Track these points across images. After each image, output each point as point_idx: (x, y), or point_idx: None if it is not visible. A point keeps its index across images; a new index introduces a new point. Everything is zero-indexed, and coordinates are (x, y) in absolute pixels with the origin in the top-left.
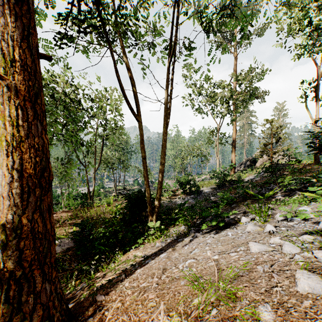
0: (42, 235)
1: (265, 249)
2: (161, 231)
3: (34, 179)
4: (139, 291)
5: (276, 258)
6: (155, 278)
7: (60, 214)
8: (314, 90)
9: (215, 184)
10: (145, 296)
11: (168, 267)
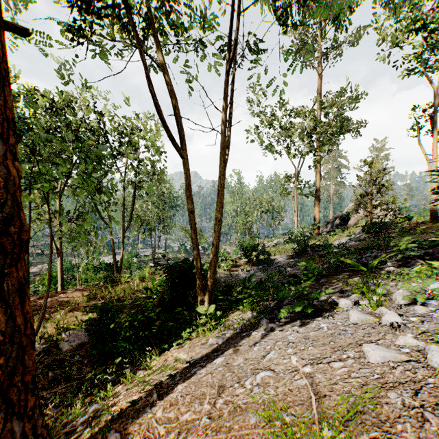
0: (5, 337)
1: (395, 358)
2: (217, 319)
3: None
4: (178, 429)
5: (421, 378)
6: (206, 405)
7: (72, 293)
8: (431, 119)
9: (291, 251)
10: None
11: (228, 384)
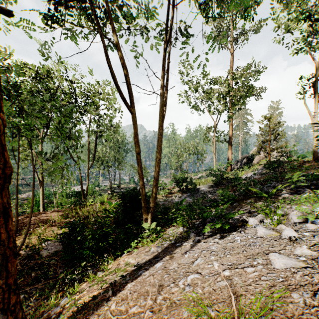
0: None
1: (294, 265)
2: (157, 233)
3: None
4: None
5: (317, 281)
6: (149, 301)
7: (50, 213)
8: (313, 86)
9: (211, 182)
10: None
11: (165, 284)
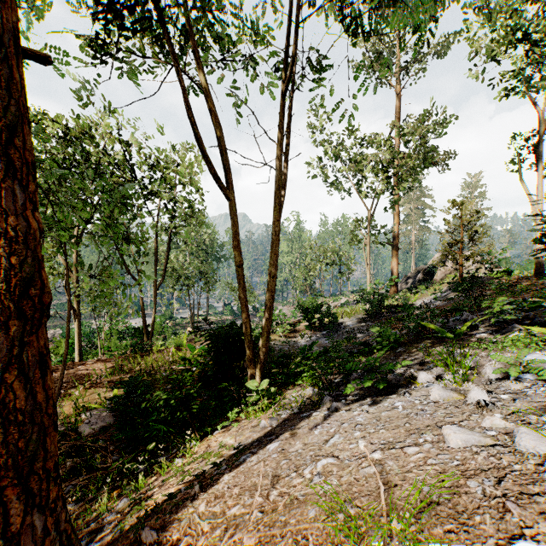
0: (24, 416)
1: (478, 442)
2: (271, 396)
3: (7, 302)
4: (225, 524)
5: (507, 464)
6: (258, 498)
7: (92, 364)
8: (535, 150)
9: (363, 313)
10: (236, 538)
11: (283, 474)
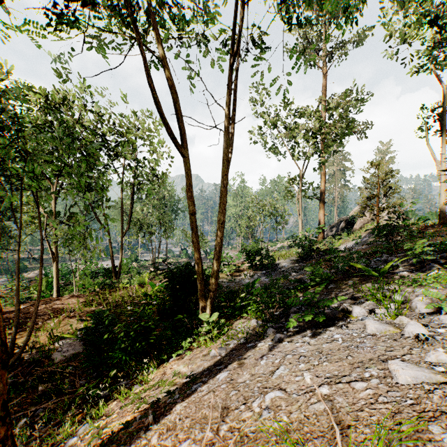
0: None
1: (429, 379)
2: (220, 328)
3: None
4: None
5: None
6: (208, 432)
7: (67, 299)
8: (439, 120)
9: (296, 255)
10: None
11: (233, 406)
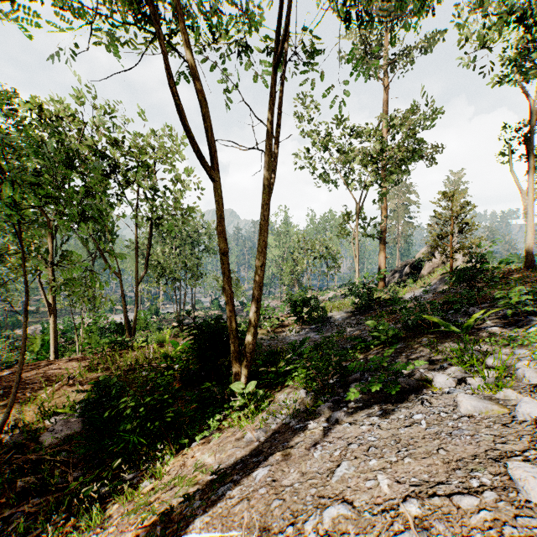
0: None
1: None
2: (258, 401)
3: None
4: None
5: None
6: None
7: (66, 363)
8: (525, 141)
9: (352, 307)
10: None
11: (275, 525)
